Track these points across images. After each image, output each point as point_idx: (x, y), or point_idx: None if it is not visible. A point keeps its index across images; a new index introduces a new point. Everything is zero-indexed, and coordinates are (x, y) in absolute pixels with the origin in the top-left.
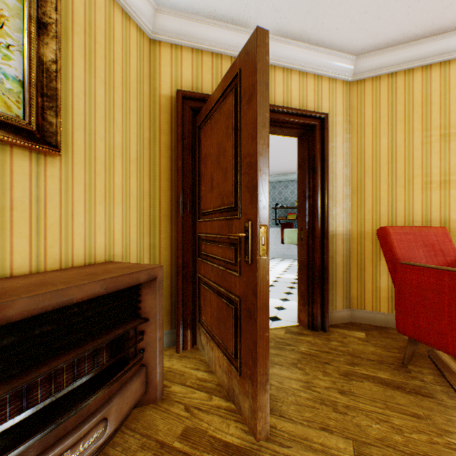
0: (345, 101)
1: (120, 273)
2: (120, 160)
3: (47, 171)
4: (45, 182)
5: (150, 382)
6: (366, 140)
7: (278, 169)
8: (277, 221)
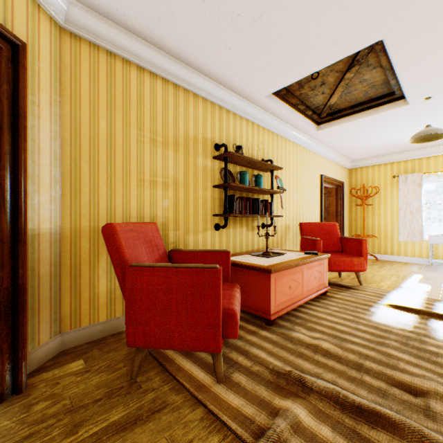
0: (54, 48)
1: None
2: None
3: None
4: None
5: None
6: (84, 114)
7: None
8: None
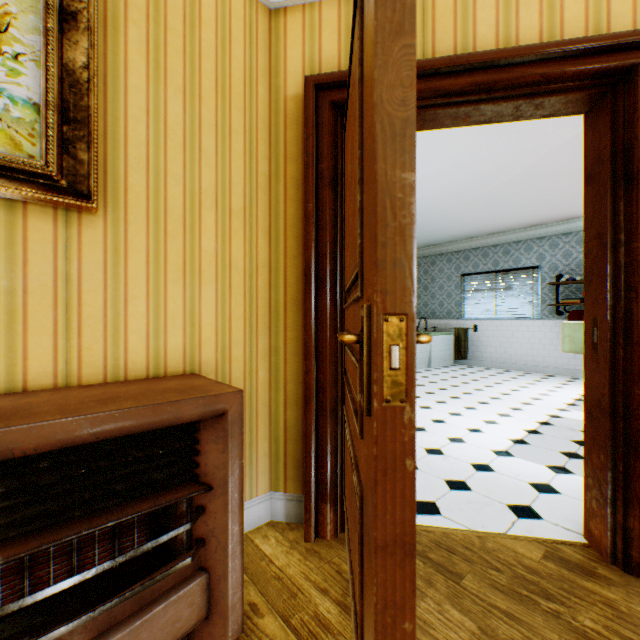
0: None
1: (142, 401)
2: (212, 212)
3: (83, 235)
4: (80, 253)
5: (215, 603)
6: None
7: (560, 211)
8: (560, 307)
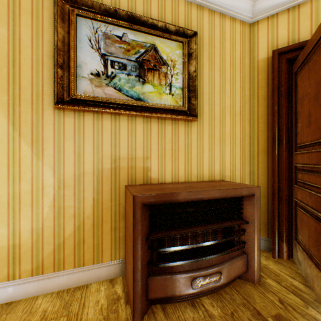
0: None
1: (228, 187)
2: (228, 116)
3: (191, 130)
4: (190, 136)
5: (249, 267)
6: None
7: None
8: None
